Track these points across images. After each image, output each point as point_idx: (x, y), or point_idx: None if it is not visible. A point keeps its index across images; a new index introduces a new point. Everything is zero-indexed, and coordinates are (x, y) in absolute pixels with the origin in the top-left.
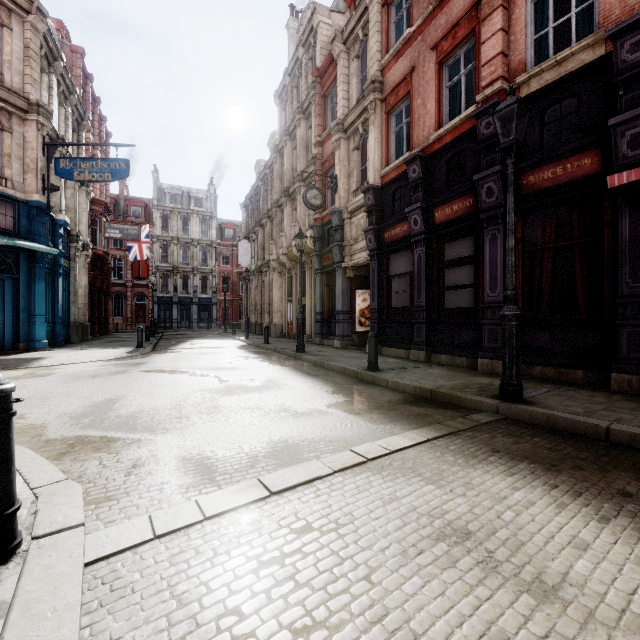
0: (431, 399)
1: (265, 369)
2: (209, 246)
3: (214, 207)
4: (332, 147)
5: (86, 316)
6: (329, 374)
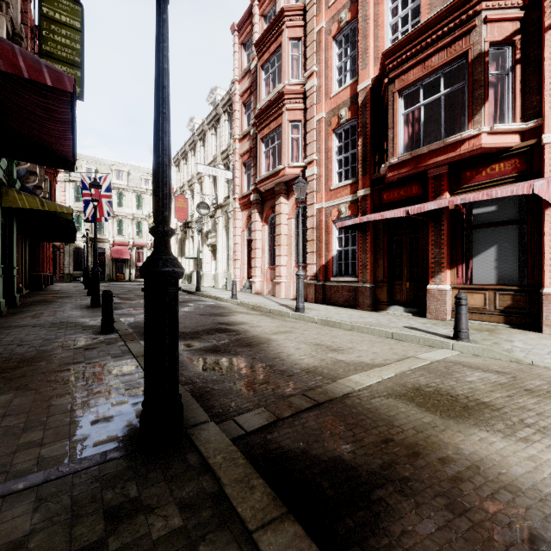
0: None
1: None
2: None
3: None
4: None
5: None
6: None
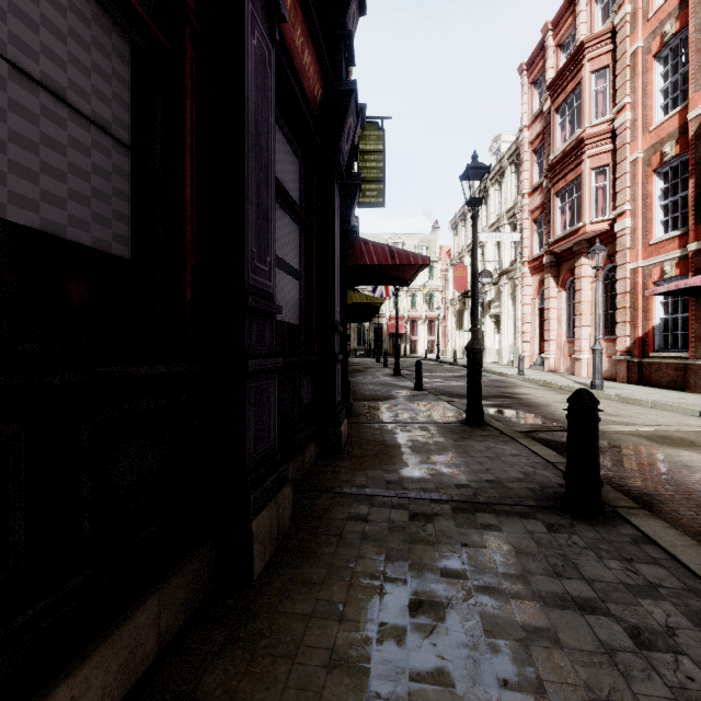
0: None
1: None
2: None
3: None
4: None
5: None
6: None
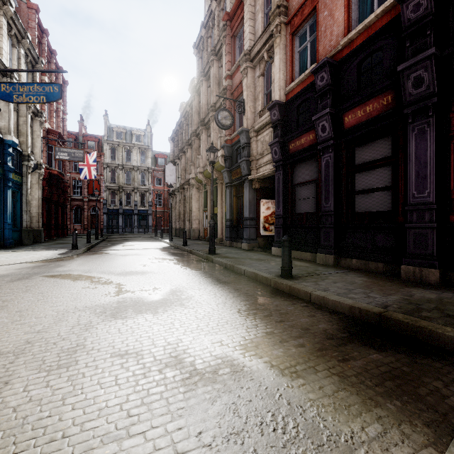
0: (380, 327)
1: (174, 274)
2: (146, 171)
3: (150, 142)
4: (240, 78)
5: (39, 223)
6: (240, 280)
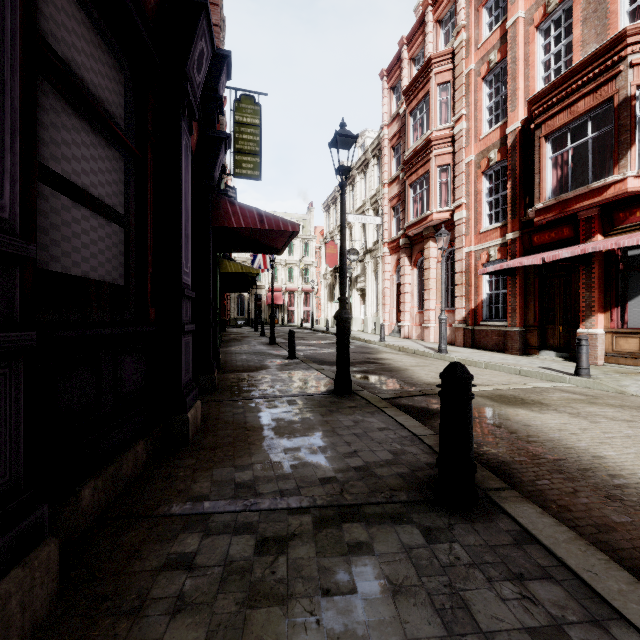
0: None
1: None
2: None
3: None
4: None
5: None
6: None
